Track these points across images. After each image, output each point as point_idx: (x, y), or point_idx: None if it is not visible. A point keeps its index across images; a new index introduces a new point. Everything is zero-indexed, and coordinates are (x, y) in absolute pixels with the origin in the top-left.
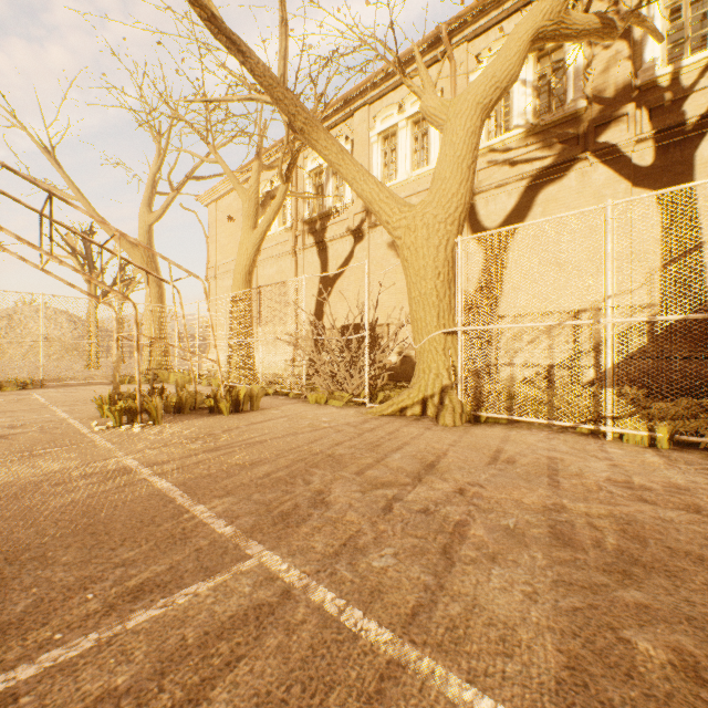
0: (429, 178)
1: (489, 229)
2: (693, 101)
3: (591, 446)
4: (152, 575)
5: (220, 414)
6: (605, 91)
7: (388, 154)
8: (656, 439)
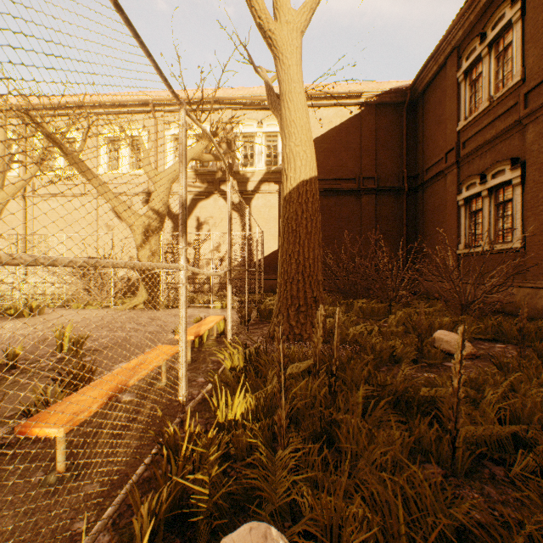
0: (142, 177)
1: (175, 214)
2: (250, 184)
3: (205, 310)
4: (95, 339)
5: (21, 318)
6: (223, 168)
7: (113, 152)
8: (223, 306)
